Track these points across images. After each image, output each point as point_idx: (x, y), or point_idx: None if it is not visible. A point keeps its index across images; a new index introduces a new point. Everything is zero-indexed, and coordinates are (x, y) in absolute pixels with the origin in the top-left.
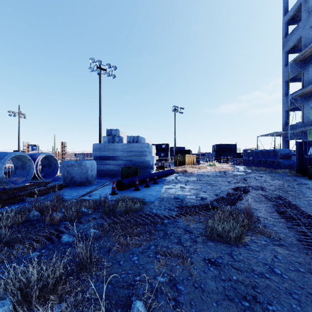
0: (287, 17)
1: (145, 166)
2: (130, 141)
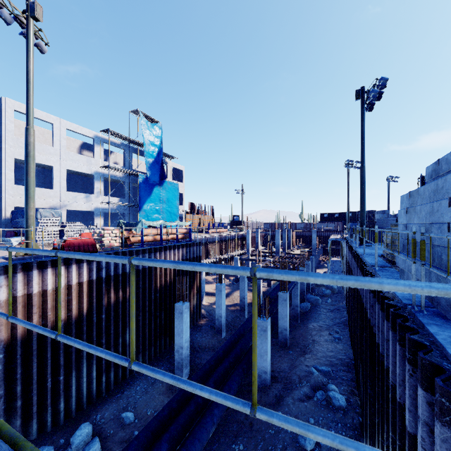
0: None
1: None
2: None
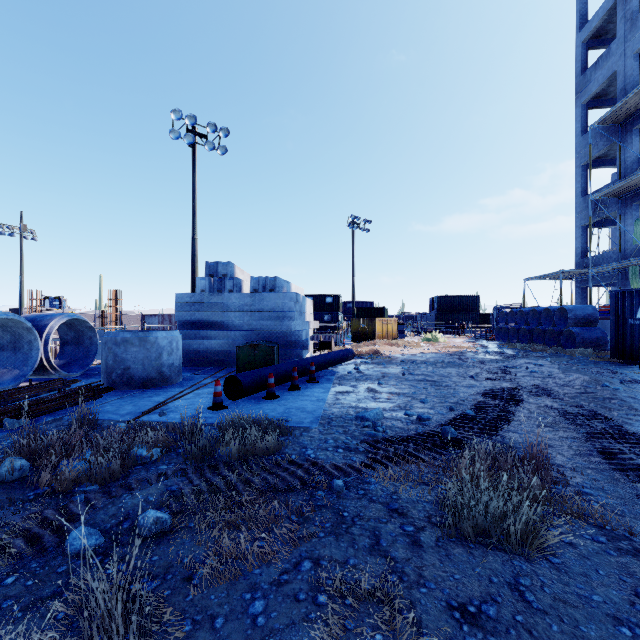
0: (586, 32)
1: (290, 344)
2: (258, 288)
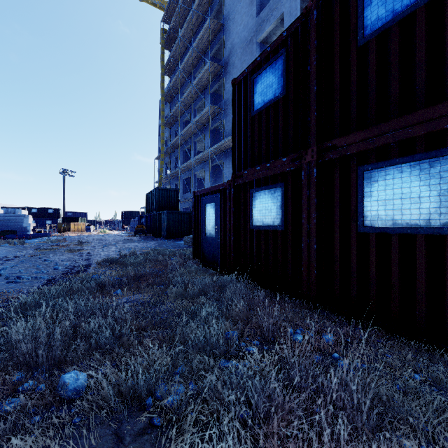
0: (160, 122)
1: (22, 231)
2: (8, 212)
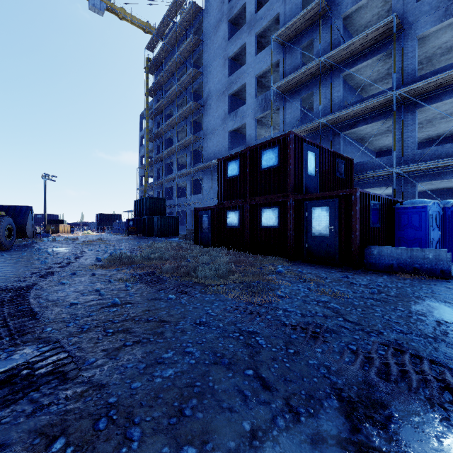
0: (141, 134)
1: None
2: None
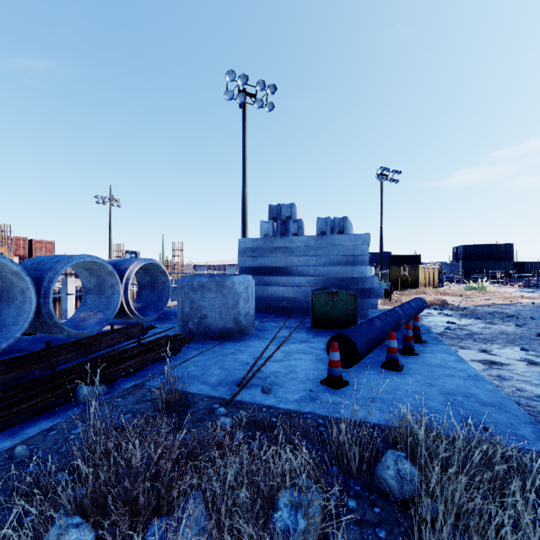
0: None
1: (362, 291)
2: (326, 229)
